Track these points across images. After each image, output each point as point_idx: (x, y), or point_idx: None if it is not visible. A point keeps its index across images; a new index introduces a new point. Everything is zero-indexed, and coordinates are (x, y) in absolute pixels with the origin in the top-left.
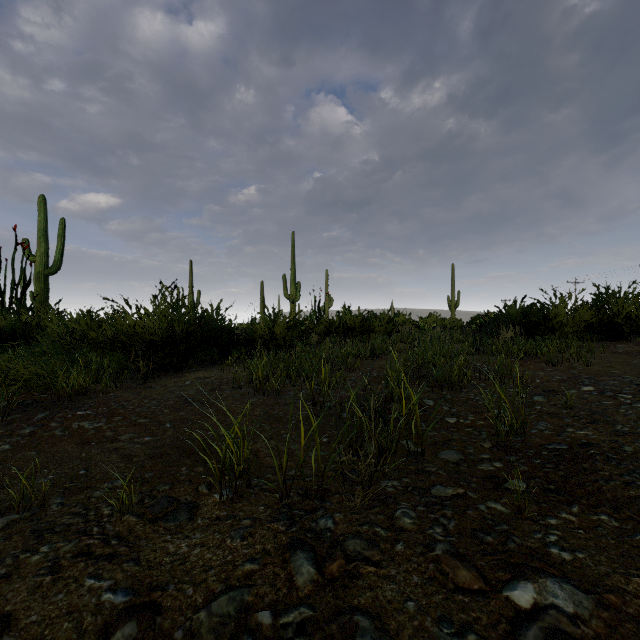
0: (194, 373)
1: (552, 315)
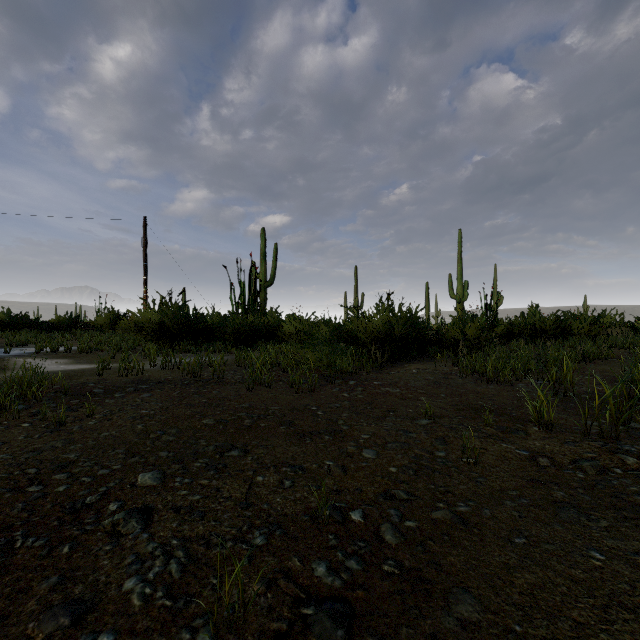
0: (411, 365)
1: None
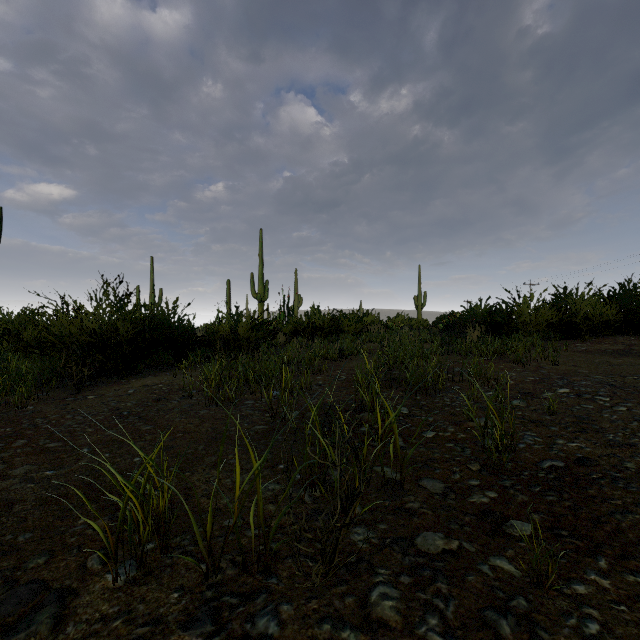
0: (141, 379)
1: (516, 315)
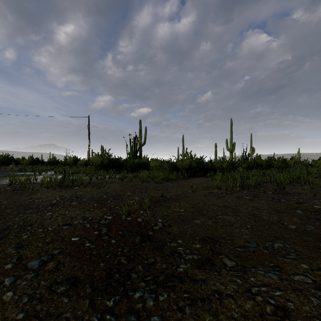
0: (198, 178)
1: None
